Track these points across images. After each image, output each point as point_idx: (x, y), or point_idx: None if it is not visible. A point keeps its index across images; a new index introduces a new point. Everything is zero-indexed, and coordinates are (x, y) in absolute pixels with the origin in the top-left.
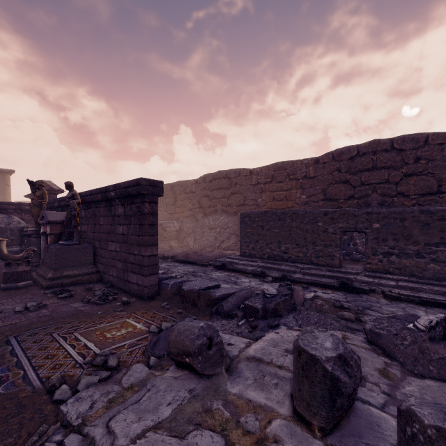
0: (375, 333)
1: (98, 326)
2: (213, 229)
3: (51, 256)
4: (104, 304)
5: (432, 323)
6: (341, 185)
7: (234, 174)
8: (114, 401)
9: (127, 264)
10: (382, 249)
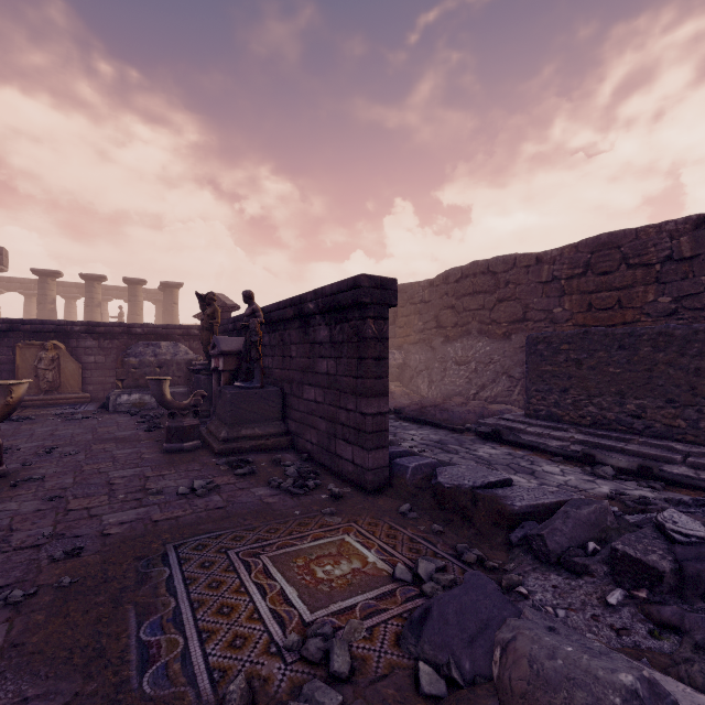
0: None
1: (299, 545)
2: (463, 364)
3: (224, 405)
4: (303, 496)
5: None
6: None
7: (503, 265)
8: None
9: (334, 425)
10: None
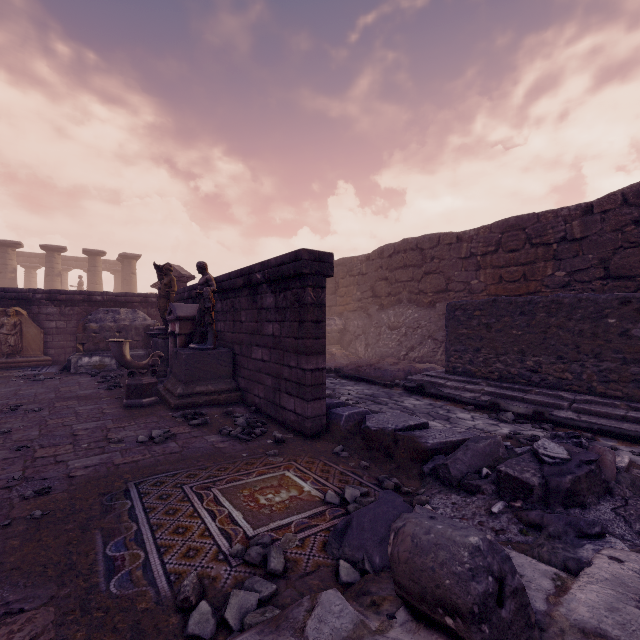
0: None
1: (245, 480)
2: (395, 329)
3: (180, 365)
4: (250, 441)
5: None
6: None
7: (429, 243)
8: None
9: (279, 381)
10: None
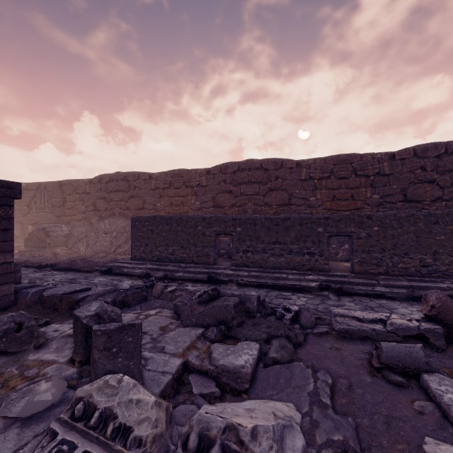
0: (177, 305)
1: None
2: (109, 233)
3: None
4: None
5: (202, 292)
6: (227, 194)
7: (133, 177)
8: None
9: None
10: (242, 248)
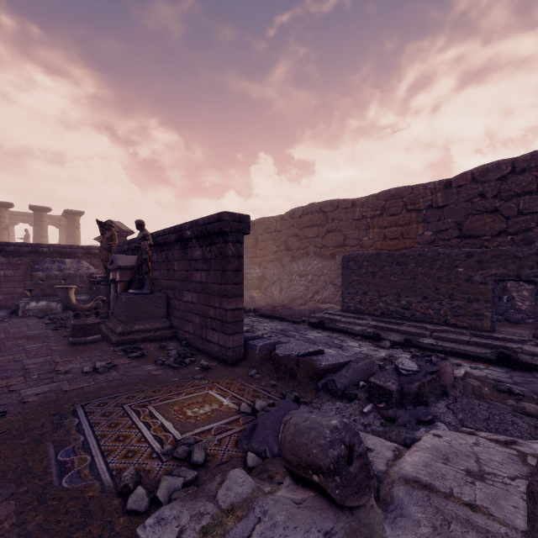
0: None
1: (176, 398)
2: (304, 276)
3: (121, 307)
4: (181, 369)
5: None
6: (486, 215)
7: (331, 207)
8: (210, 532)
9: (205, 319)
10: None
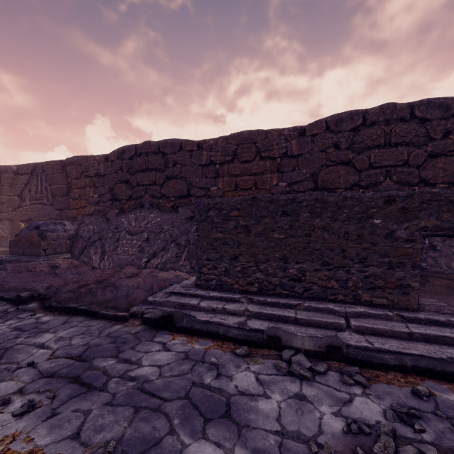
0: None
1: None
2: (136, 234)
3: None
4: None
5: None
6: (340, 167)
7: (172, 147)
8: None
9: None
10: None
